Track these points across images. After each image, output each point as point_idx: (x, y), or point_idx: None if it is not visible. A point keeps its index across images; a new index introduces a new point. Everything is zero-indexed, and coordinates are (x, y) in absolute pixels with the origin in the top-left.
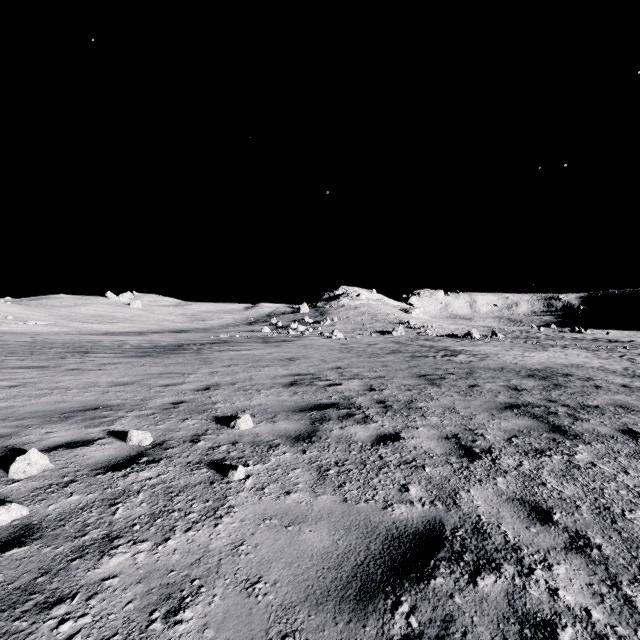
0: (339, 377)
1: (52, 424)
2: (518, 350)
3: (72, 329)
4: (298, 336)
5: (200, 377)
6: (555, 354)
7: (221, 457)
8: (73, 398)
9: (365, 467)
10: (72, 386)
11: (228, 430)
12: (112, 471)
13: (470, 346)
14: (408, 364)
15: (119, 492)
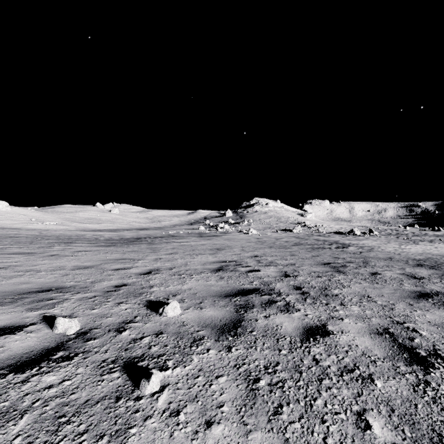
0: (257, 264)
1: (0, 306)
2: (394, 244)
3: (72, 227)
4: (224, 232)
5: (146, 262)
6: (426, 247)
7: (140, 354)
8: (37, 280)
9: (301, 376)
10: (43, 269)
11: (156, 317)
12: (15, 372)
13: (355, 240)
14: (311, 254)
15: (1, 412)
